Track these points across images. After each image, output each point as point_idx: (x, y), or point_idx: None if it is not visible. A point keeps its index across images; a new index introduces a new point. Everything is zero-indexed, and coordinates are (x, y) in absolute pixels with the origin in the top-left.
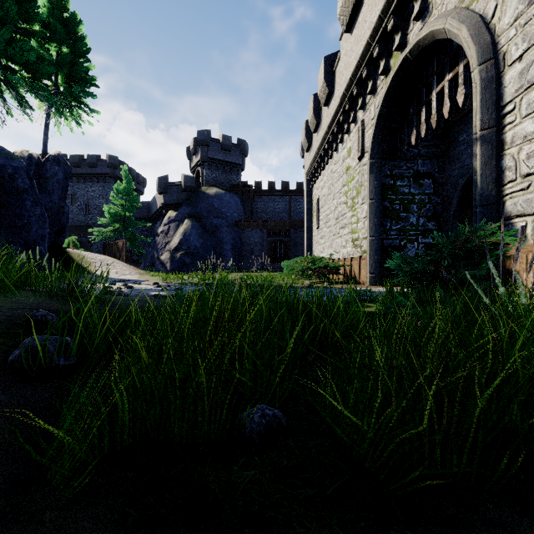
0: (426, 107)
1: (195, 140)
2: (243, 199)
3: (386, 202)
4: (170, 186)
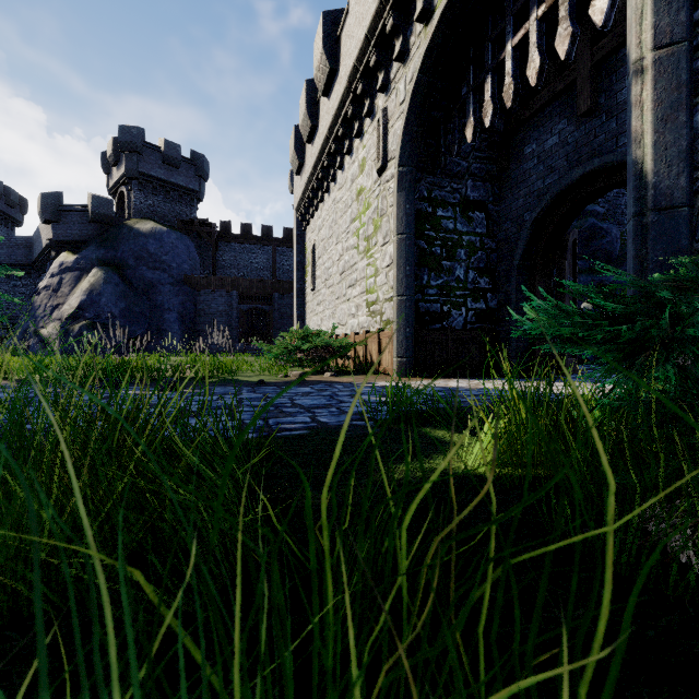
0: (493, 75)
1: (116, 142)
2: (201, 246)
3: (423, 241)
4: (66, 211)
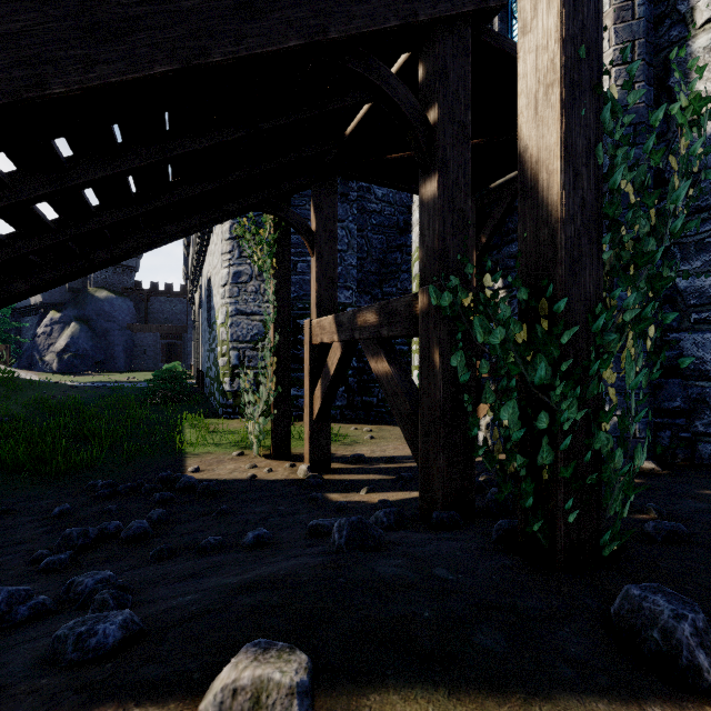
0: None
1: None
2: (137, 299)
3: None
4: None
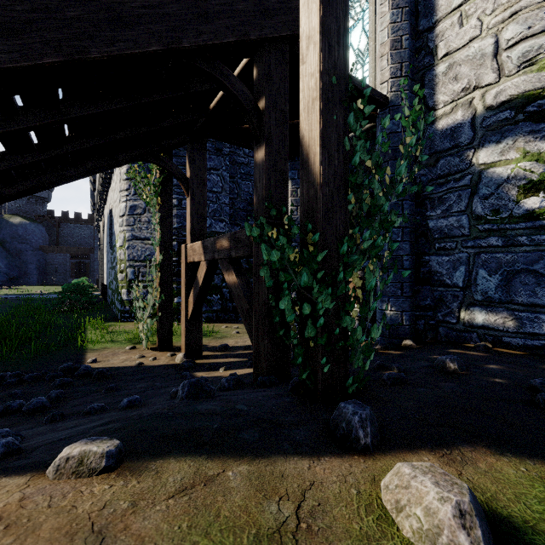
0: None
1: None
2: (49, 225)
3: None
4: None
